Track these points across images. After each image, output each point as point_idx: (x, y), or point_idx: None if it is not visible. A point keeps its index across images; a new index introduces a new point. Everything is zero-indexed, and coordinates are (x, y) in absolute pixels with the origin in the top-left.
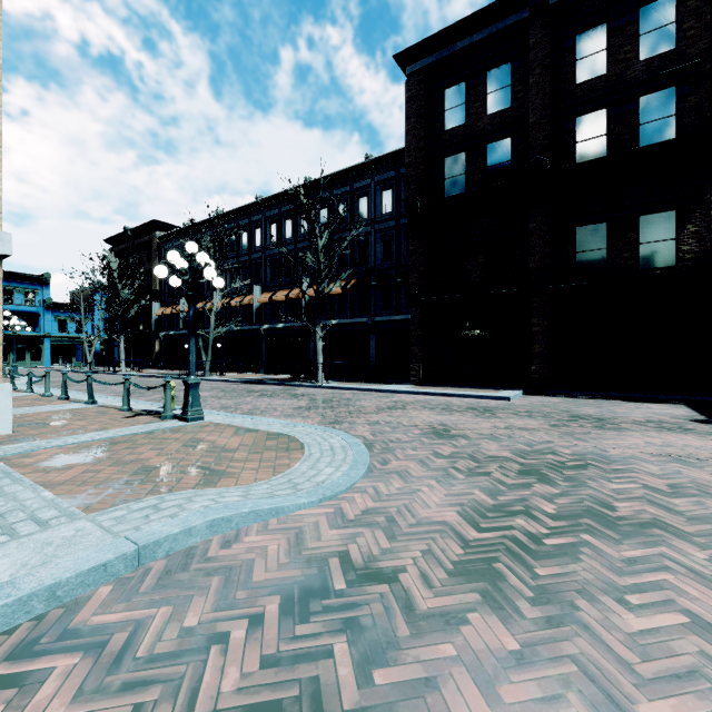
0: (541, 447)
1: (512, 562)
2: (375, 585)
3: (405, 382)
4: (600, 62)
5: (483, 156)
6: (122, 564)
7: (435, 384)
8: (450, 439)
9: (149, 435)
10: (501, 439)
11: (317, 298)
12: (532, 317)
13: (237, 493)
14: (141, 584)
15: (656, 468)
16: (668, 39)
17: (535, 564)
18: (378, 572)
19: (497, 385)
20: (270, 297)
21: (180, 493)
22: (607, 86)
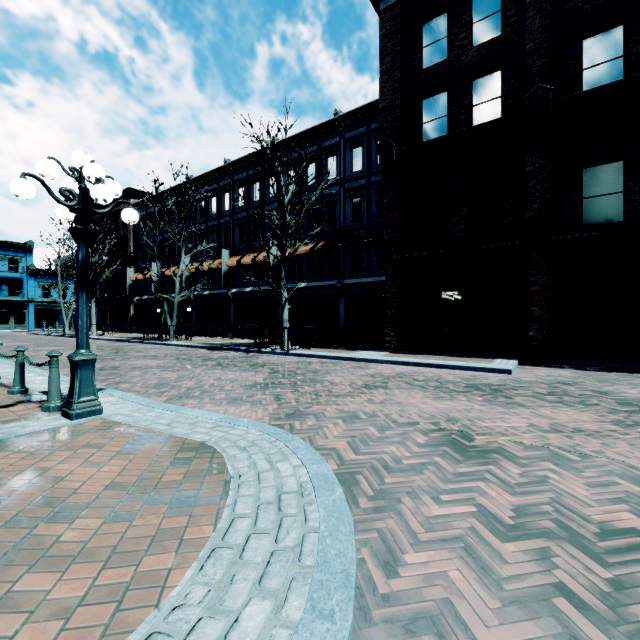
0: None
1: None
2: None
3: (377, 347)
4: None
5: (468, 93)
6: None
7: (412, 351)
8: (484, 462)
9: None
10: (572, 463)
11: (282, 257)
12: (529, 275)
13: None
14: None
15: None
16: None
17: None
18: None
19: (486, 353)
20: (239, 261)
21: None
22: None
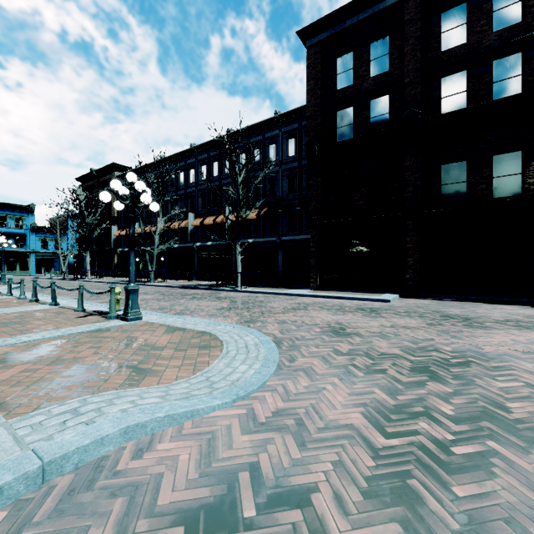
0: (424, 345)
1: (426, 477)
2: (287, 511)
3: (305, 287)
4: (461, 34)
5: (367, 109)
6: (23, 484)
7: (329, 289)
8: (346, 337)
9: (93, 334)
10: (389, 337)
11: (237, 222)
12: (406, 236)
13: (157, 393)
14: (39, 509)
15: (531, 366)
16: (516, 14)
17: (450, 480)
18: (290, 491)
19: (379, 290)
20: (201, 222)
21: (103, 394)
22: (467, 52)
